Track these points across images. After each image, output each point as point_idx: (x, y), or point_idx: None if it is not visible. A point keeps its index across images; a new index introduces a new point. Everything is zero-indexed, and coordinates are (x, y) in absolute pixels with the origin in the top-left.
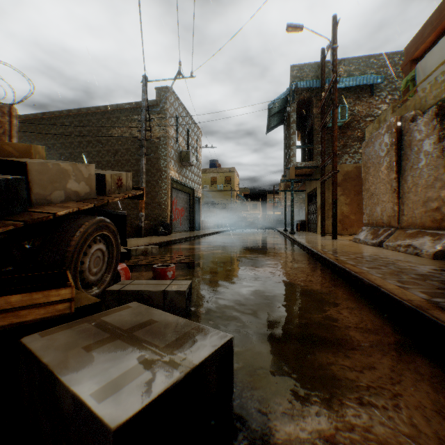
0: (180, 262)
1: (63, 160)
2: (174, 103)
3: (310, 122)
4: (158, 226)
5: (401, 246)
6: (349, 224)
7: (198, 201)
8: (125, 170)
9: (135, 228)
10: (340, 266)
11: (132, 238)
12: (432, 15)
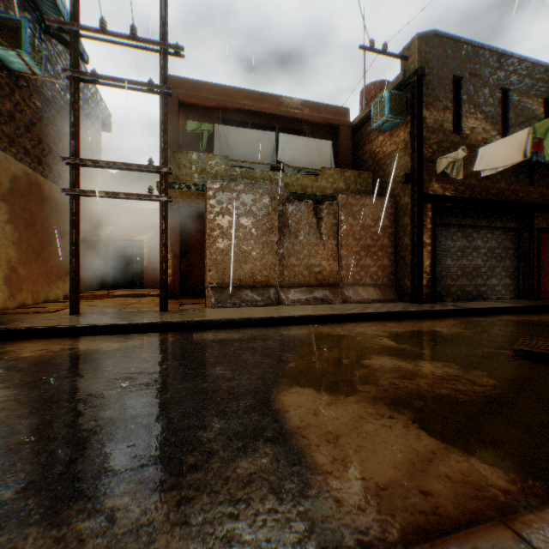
0: (547, 338)
1: None
2: None
3: None
4: None
5: (311, 300)
6: (20, 286)
7: None
8: None
9: None
10: (413, 311)
11: None
12: (213, 86)
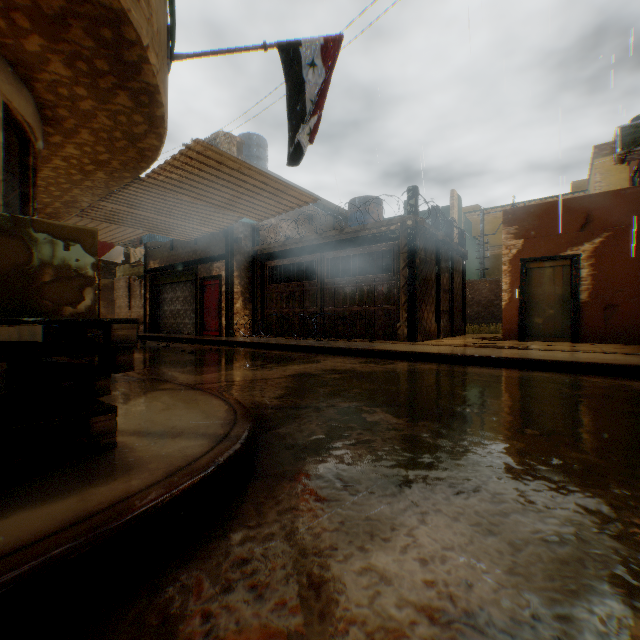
0: None
1: None
2: None
3: None
4: None
5: None
6: None
7: None
8: None
9: None
10: None
11: None
12: None
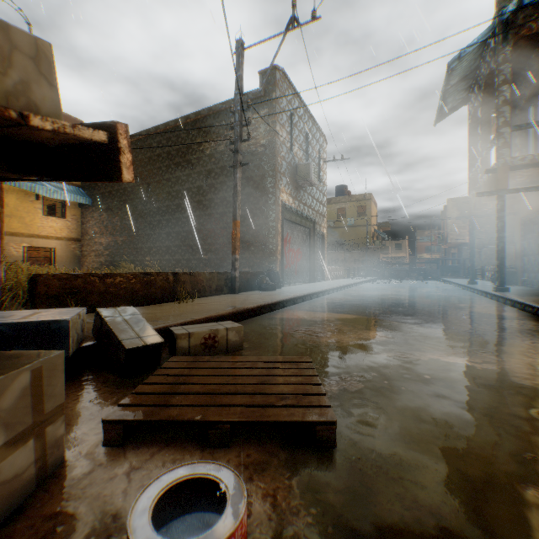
0: (282, 419)
1: (150, 192)
2: (287, 92)
3: (530, 86)
4: (262, 276)
5: None
6: None
7: (321, 239)
8: (219, 196)
9: (225, 279)
10: None
11: (220, 294)
12: None
